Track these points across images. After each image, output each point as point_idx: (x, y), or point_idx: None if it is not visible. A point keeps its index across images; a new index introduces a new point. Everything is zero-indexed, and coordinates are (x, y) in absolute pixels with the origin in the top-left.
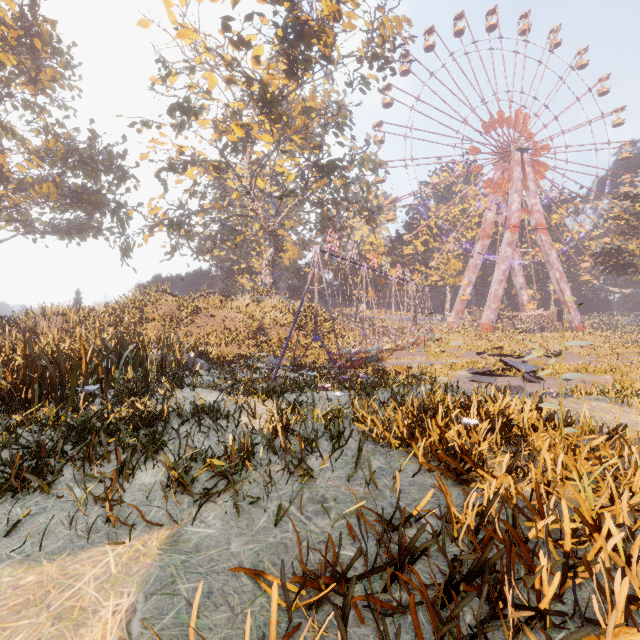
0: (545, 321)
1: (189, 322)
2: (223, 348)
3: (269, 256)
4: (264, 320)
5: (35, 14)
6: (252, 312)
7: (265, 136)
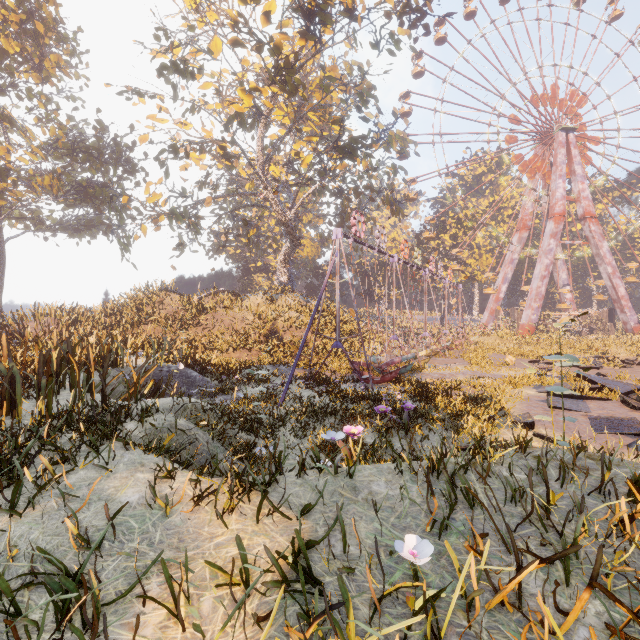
0: (594, 322)
1: (194, 323)
2: (230, 353)
3: (284, 251)
4: (277, 321)
5: None
6: (264, 312)
7: (278, 112)
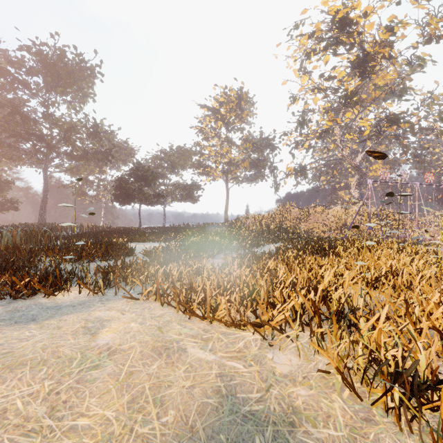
0: None
1: (305, 221)
2: (322, 234)
3: (355, 179)
4: (347, 220)
5: (242, 92)
6: (339, 215)
7: (348, 114)
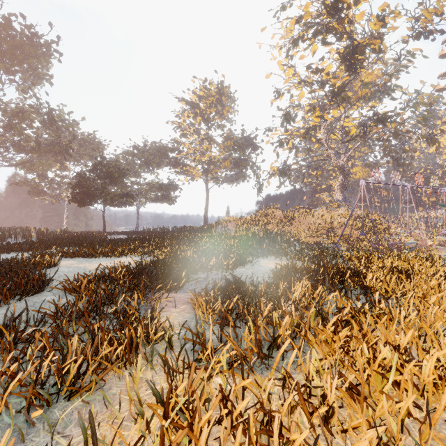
0: None
1: (289, 224)
2: (308, 239)
3: (339, 181)
4: (333, 223)
5: (222, 86)
6: (325, 218)
7: (334, 111)
